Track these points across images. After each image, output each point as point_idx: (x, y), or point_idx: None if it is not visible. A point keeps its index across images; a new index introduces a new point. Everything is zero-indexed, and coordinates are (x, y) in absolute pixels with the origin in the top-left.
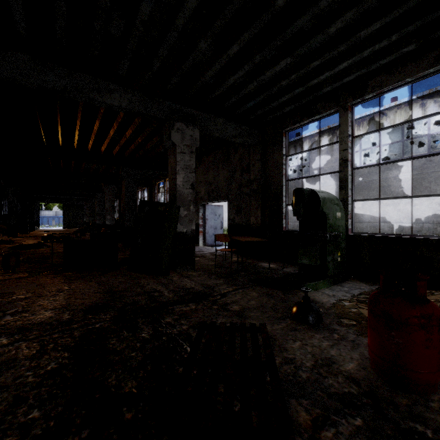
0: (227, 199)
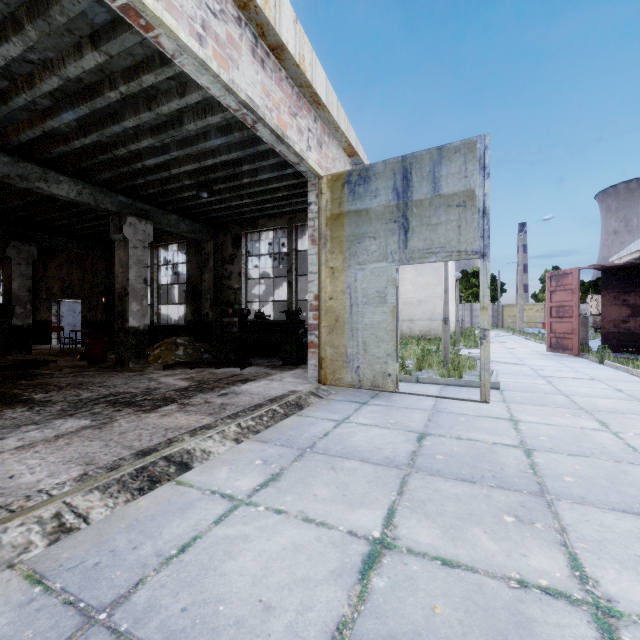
0: (81, 298)
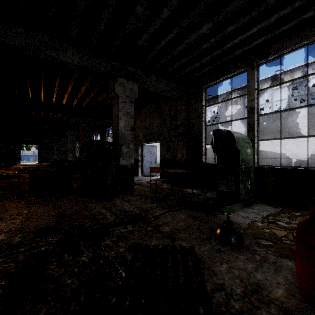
0: (159, 140)
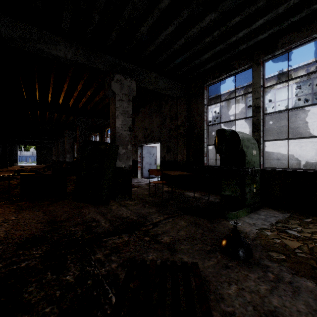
0: (159, 141)
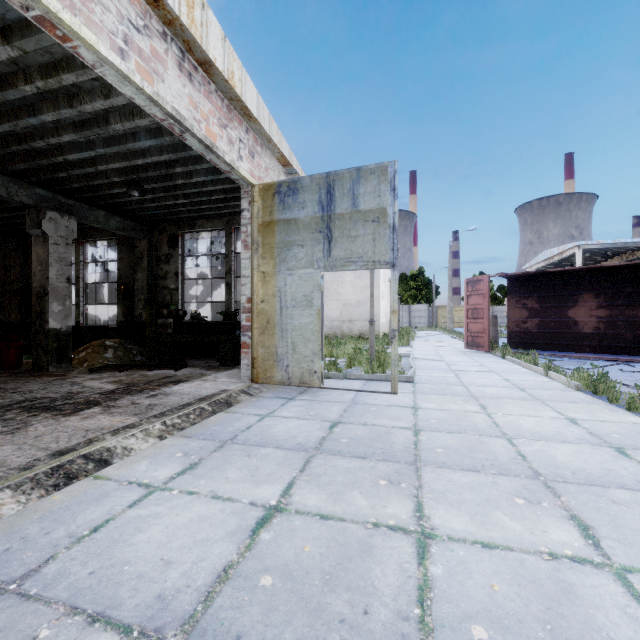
0: None
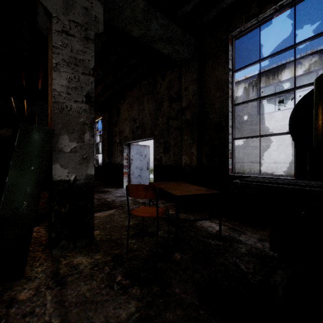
0: (152, 136)
